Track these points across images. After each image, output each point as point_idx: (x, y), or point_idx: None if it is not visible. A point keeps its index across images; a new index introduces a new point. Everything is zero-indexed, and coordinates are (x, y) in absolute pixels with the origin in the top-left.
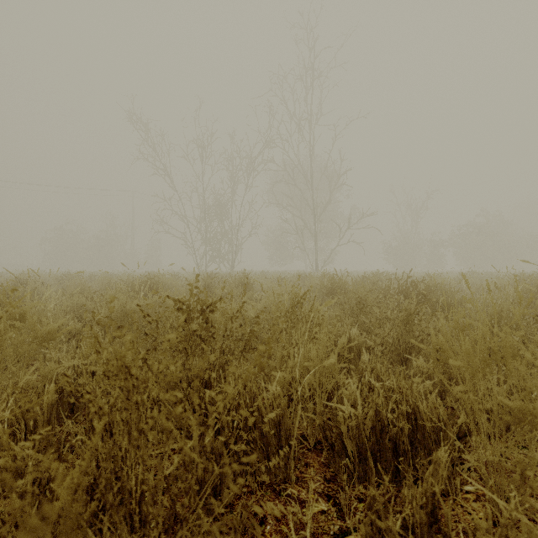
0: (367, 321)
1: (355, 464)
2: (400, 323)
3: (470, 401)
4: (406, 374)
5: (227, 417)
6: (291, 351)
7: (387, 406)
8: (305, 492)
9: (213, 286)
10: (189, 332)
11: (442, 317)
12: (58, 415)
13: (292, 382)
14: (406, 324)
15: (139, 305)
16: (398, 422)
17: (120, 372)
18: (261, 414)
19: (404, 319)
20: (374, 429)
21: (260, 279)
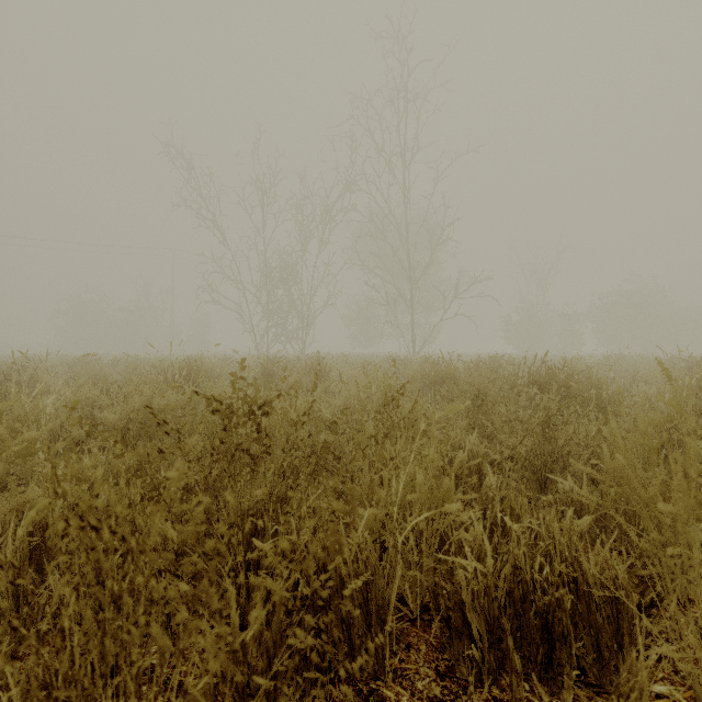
0: (489, 424)
1: (484, 651)
2: (537, 427)
3: (684, 569)
4: (545, 500)
5: (283, 593)
6: (384, 473)
7: (531, 560)
8: (407, 696)
9: (275, 374)
10: (231, 446)
11: (615, 424)
12: (42, 565)
13: (387, 521)
14: (545, 428)
15: (149, 407)
16: (553, 589)
17: (134, 501)
18: (340, 573)
19: (542, 421)
20: (512, 594)
21: (339, 364)
